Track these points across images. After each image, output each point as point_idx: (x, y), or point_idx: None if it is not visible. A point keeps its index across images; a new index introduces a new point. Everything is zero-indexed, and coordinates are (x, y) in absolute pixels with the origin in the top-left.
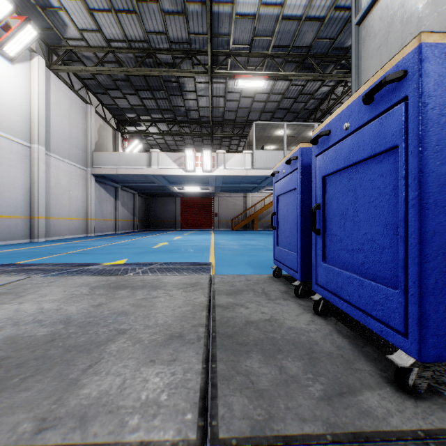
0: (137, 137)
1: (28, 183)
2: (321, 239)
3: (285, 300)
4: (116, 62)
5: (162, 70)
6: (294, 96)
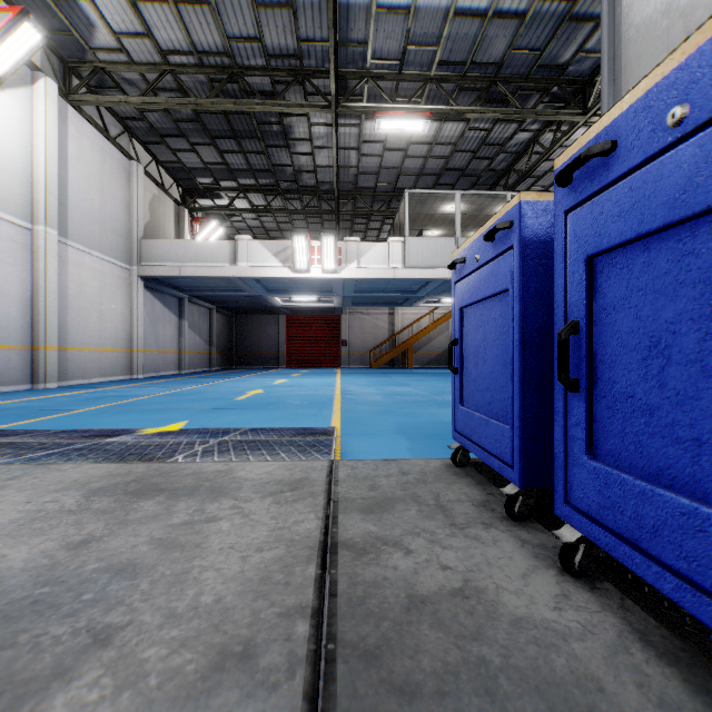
0: (216, 217)
1: (29, 290)
2: (583, 403)
3: (487, 528)
4: (178, 90)
5: (253, 102)
6: (472, 148)
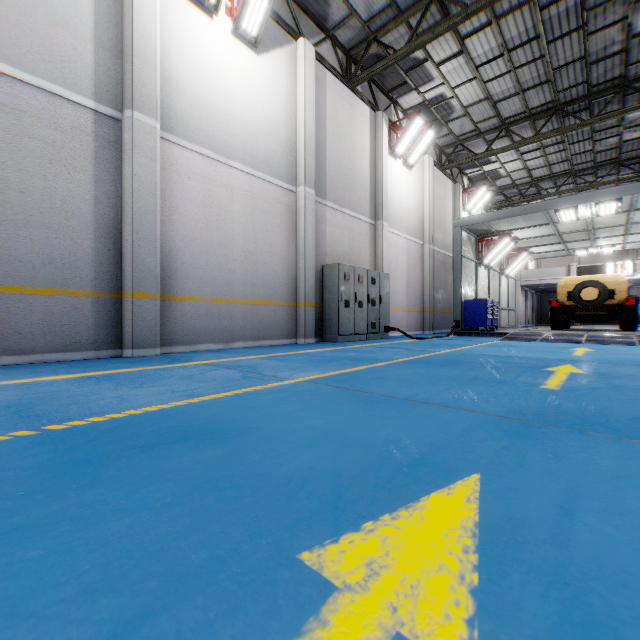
0: None
1: None
2: None
3: None
4: None
5: None
6: None
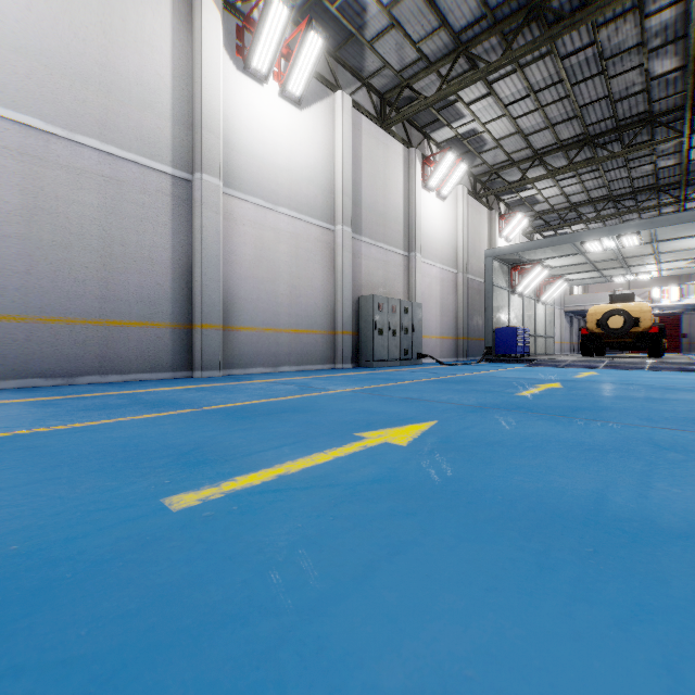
0: None
1: None
2: None
3: None
4: None
5: None
6: None
